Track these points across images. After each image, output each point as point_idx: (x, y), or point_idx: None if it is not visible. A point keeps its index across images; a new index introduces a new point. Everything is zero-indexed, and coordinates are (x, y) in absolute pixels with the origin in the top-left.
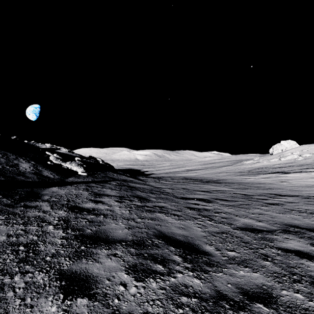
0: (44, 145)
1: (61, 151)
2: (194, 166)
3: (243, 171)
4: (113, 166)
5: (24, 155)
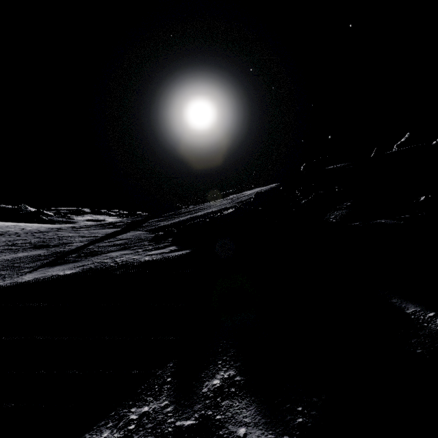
0: None
1: None
2: None
3: None
4: None
5: None
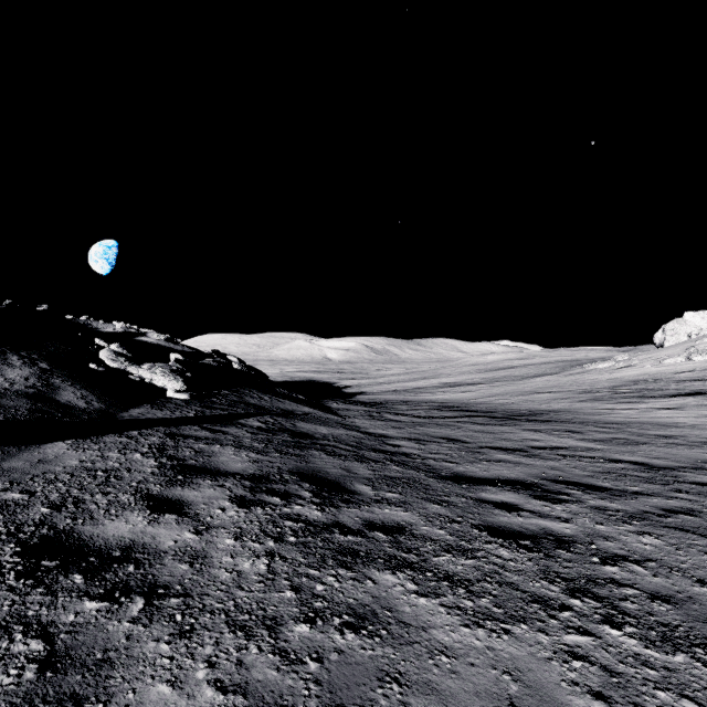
0: (110, 327)
1: (149, 339)
2: (461, 375)
3: (596, 389)
4: (266, 375)
5: (32, 346)
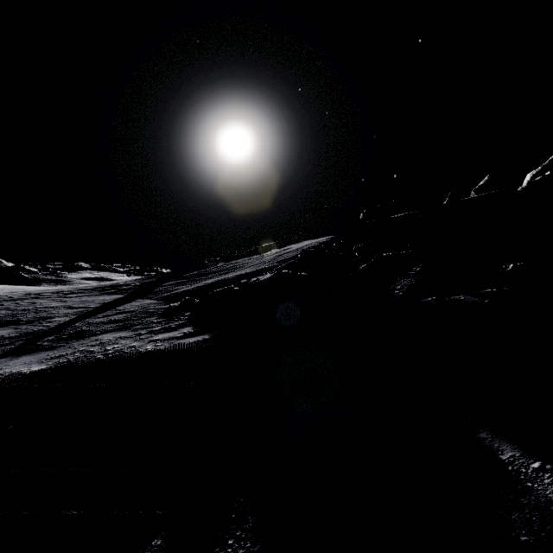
0: None
1: None
2: None
3: None
4: None
5: None
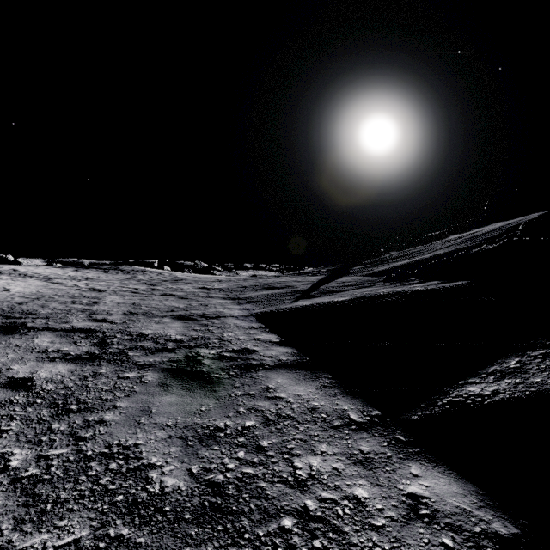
0: None
1: None
2: None
3: None
4: None
5: None
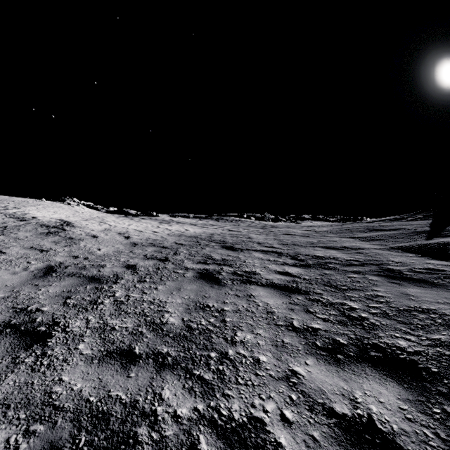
0: None
1: None
2: None
3: None
4: None
5: None
